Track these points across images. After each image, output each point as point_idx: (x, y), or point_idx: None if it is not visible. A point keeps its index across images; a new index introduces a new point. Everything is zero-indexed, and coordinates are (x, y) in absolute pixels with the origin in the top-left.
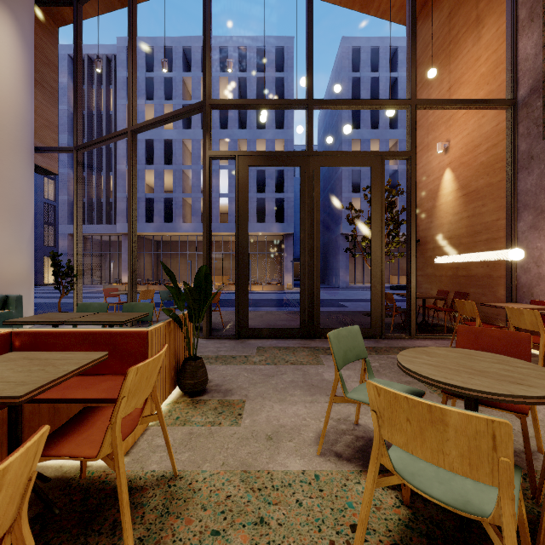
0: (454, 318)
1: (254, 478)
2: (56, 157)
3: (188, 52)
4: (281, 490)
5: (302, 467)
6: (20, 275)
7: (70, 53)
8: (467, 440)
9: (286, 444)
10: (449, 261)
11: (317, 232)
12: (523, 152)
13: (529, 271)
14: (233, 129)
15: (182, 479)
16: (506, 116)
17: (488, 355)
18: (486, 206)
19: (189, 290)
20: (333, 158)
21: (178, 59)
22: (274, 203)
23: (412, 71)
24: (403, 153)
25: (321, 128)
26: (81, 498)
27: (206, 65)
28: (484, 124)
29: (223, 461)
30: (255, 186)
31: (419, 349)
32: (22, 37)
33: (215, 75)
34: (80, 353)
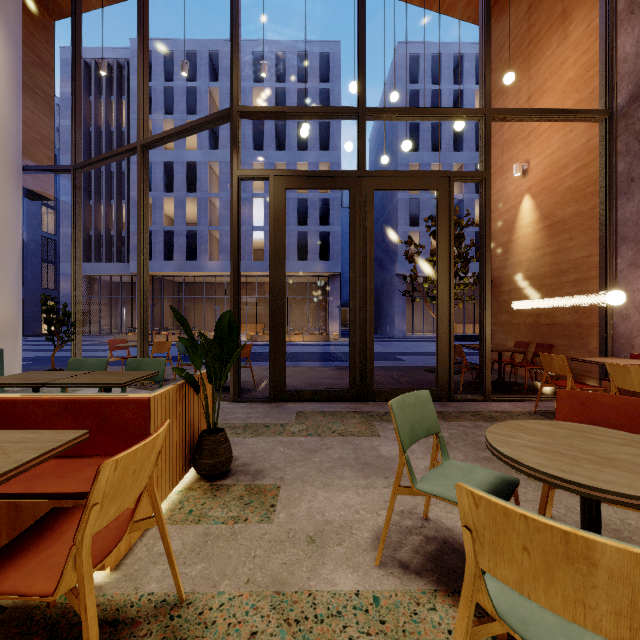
0: (535, 375)
1: (289, 603)
2: (52, 180)
3: (215, 58)
4: (327, 621)
5: (356, 585)
6: (3, 323)
7: None
8: (631, 592)
9: (334, 549)
10: (528, 307)
11: (370, 271)
12: (621, 173)
13: (628, 318)
14: (269, 150)
15: (190, 606)
16: (599, 129)
17: (608, 432)
18: (575, 240)
19: (207, 343)
20: (390, 180)
21: (203, 66)
22: (318, 238)
23: (486, 74)
24: (475, 174)
25: (373, 149)
26: (44, 639)
27: (233, 64)
28: (571, 141)
29: (248, 576)
30: (295, 217)
31: (513, 423)
32: (5, 29)
33: (248, 85)
34: (48, 432)
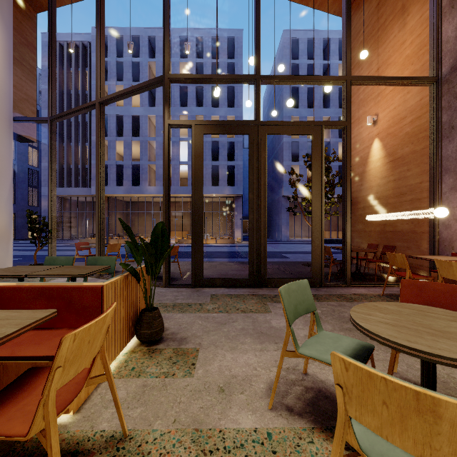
0: (383, 268)
1: (205, 437)
2: (35, 127)
3: (153, 41)
4: (233, 452)
5: (254, 424)
6: None
7: None
8: None
9: (238, 396)
10: (377, 219)
11: (264, 193)
12: (444, 122)
13: (450, 227)
14: (191, 107)
15: (132, 440)
16: (429, 91)
17: (440, 311)
18: (411, 170)
19: (145, 245)
20: (278, 127)
21: (144, 46)
22: (226, 170)
23: (348, 51)
24: (340, 123)
25: (266, 106)
26: None
27: (165, 44)
28: (408, 99)
29: (175, 417)
30: (210, 155)
31: (370, 304)
32: (0, 18)
33: (176, 60)
34: (27, 311)
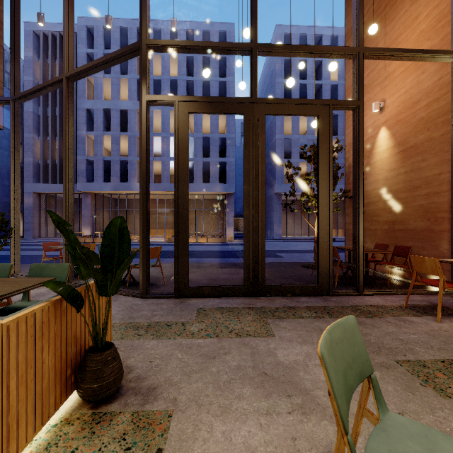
0: (394, 271)
1: None
2: (1, 112)
3: None
4: None
5: None
6: None
7: (34, 30)
8: None
9: None
10: (384, 216)
11: (261, 184)
12: None
13: None
14: None
15: None
16: (451, 68)
17: None
18: (427, 161)
19: (84, 254)
20: (278, 106)
21: (133, 38)
22: (218, 167)
23: (360, 18)
24: (350, 102)
25: None
26: None
27: (143, 2)
28: (424, 80)
29: None
30: (201, 151)
31: None
32: None
33: (166, 54)
34: None
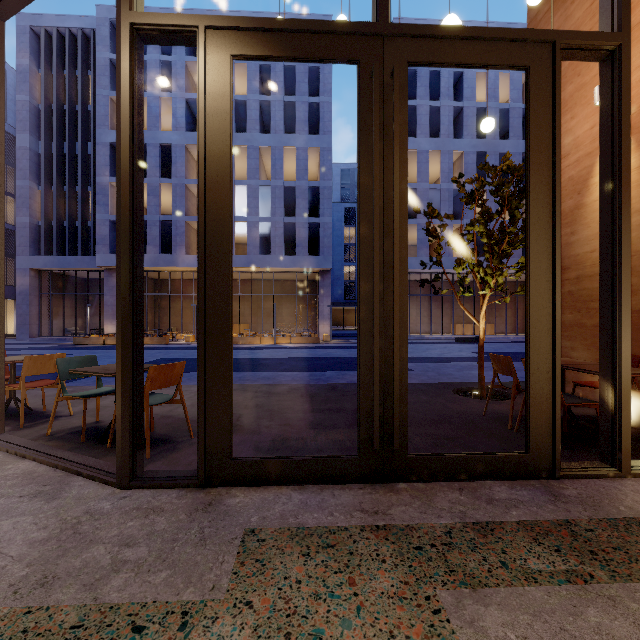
0: None
1: None
2: None
3: None
4: None
5: None
6: None
7: (32, 25)
8: None
9: None
10: None
11: (400, 223)
12: None
13: None
14: (253, 133)
15: None
16: None
17: None
18: None
19: None
20: (438, 44)
21: None
22: (307, 230)
23: None
24: (602, 37)
25: None
26: None
27: None
28: None
29: None
30: (282, 207)
31: None
32: None
33: None
34: None
